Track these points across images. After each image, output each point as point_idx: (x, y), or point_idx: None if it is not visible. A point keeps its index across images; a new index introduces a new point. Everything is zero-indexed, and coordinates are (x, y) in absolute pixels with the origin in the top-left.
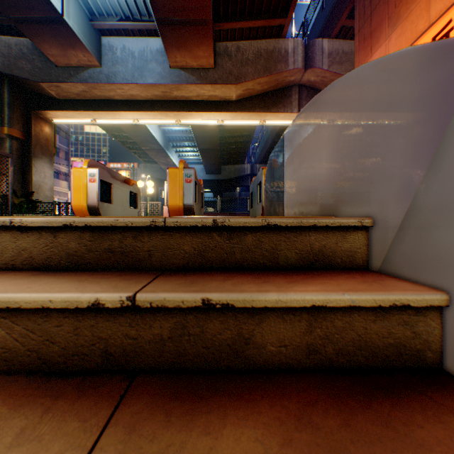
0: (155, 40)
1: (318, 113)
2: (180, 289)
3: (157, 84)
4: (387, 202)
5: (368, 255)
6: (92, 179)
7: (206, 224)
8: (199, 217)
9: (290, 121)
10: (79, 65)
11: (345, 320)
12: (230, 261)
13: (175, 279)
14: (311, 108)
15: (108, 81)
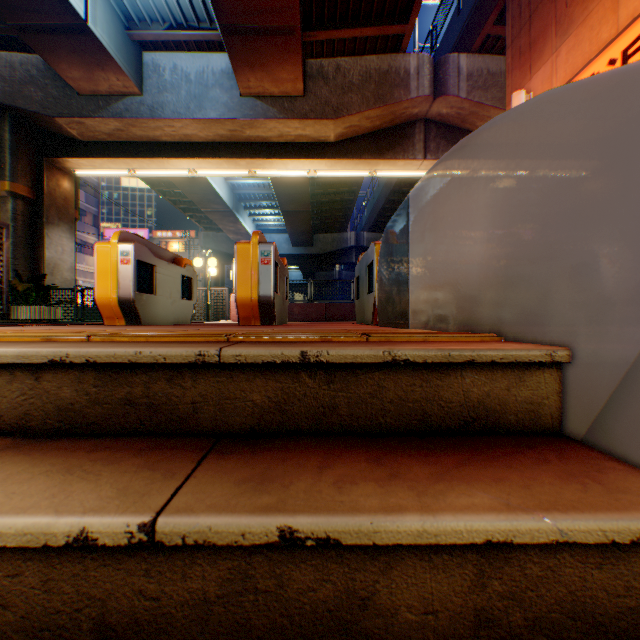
0: (219, 56)
1: (466, 166)
2: (240, 503)
3: (221, 120)
4: (601, 326)
5: (561, 410)
6: (125, 259)
7: (289, 359)
8: (279, 336)
9: (412, 172)
10: (110, 93)
11: (546, 565)
12: (329, 419)
13: (235, 464)
14: (455, 159)
15: (152, 115)
